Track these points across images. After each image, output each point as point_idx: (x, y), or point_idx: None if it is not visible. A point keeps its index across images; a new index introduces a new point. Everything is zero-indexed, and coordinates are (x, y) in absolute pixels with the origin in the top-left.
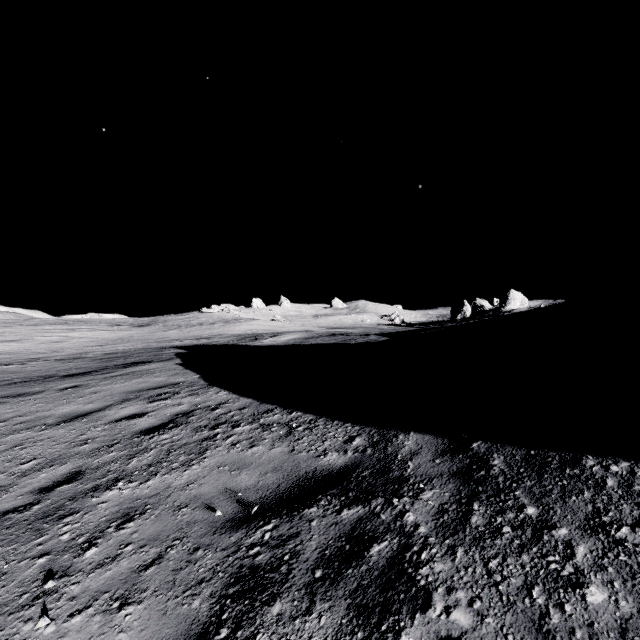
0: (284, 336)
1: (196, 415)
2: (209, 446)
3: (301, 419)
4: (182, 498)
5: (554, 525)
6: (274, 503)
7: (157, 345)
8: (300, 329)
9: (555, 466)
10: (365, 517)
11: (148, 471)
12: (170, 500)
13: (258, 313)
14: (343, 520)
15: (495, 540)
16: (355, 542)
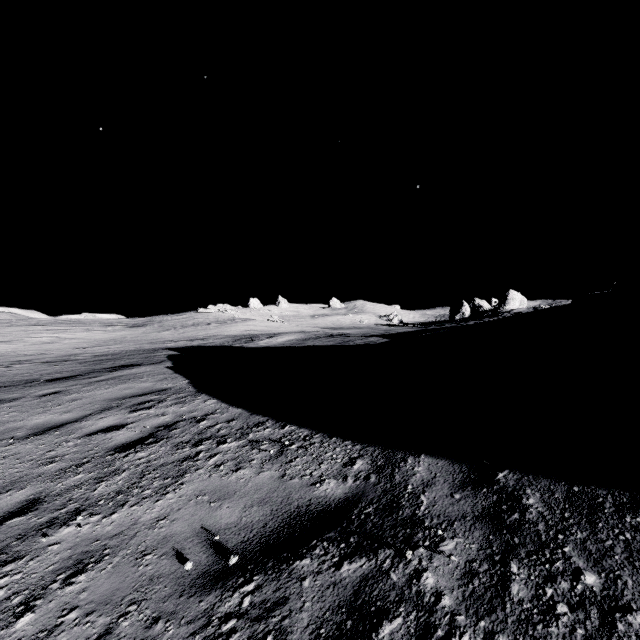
0: (281, 337)
1: (179, 428)
2: (189, 468)
3: (295, 435)
4: (149, 540)
5: (628, 606)
6: (258, 550)
7: (150, 346)
8: (297, 330)
9: (610, 511)
10: (371, 576)
11: (115, 500)
12: (134, 542)
13: (255, 313)
14: (343, 579)
15: (549, 626)
16: (359, 616)
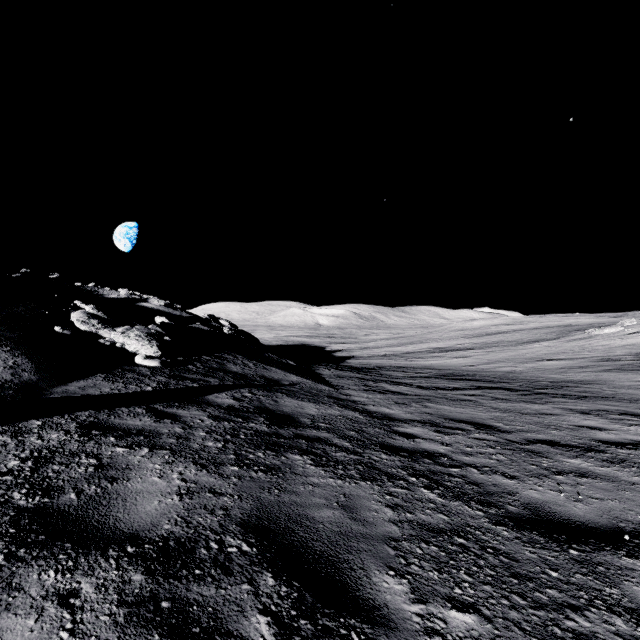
0: None
1: None
2: None
3: None
4: None
5: None
6: None
7: None
8: None
9: None
10: None
11: None
12: None
13: None
14: None
15: None
16: None
